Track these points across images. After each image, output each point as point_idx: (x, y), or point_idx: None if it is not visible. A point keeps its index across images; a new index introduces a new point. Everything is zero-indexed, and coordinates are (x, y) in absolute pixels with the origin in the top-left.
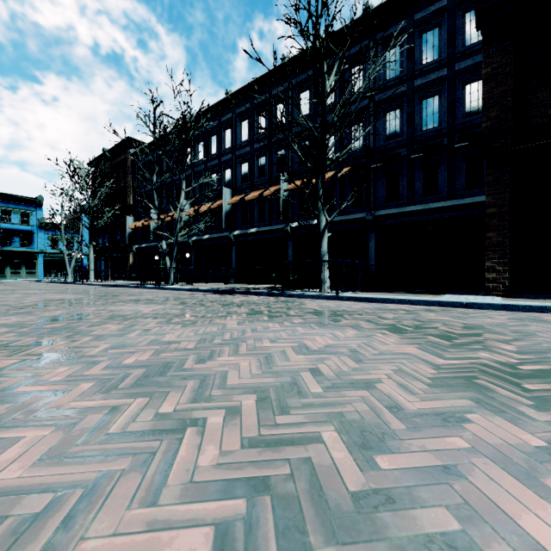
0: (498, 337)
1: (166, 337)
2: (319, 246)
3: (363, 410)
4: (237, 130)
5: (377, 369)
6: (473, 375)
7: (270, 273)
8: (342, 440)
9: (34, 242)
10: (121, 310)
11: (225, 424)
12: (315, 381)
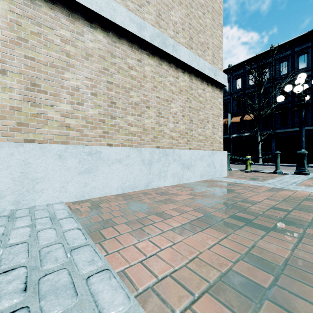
0: None
1: None
2: (257, 147)
3: None
4: None
5: None
6: None
7: None
8: None
9: None
10: None
11: None
12: None
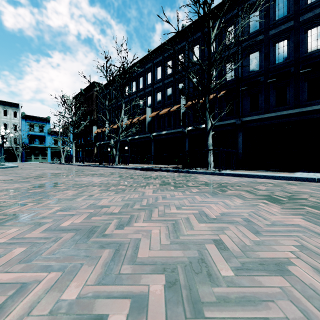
0: None
1: (101, 201)
2: (206, 140)
3: (295, 316)
4: (154, 73)
5: (279, 244)
6: None
7: (174, 158)
8: None
9: (46, 141)
10: (82, 180)
11: None
12: (222, 258)
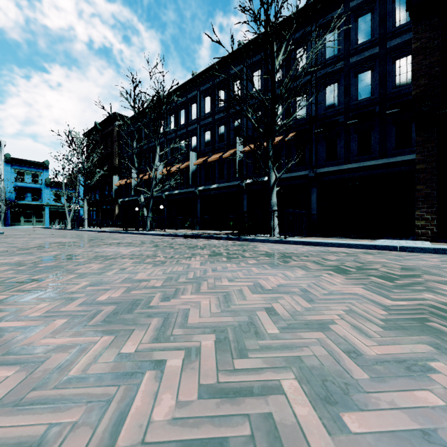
0: (437, 278)
1: (138, 275)
2: (270, 198)
3: (321, 354)
4: (201, 104)
5: (329, 309)
6: (424, 317)
7: (228, 221)
8: (303, 391)
9: (42, 197)
10: (105, 251)
11: (183, 367)
12: (271, 321)
